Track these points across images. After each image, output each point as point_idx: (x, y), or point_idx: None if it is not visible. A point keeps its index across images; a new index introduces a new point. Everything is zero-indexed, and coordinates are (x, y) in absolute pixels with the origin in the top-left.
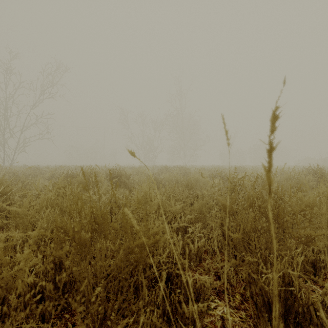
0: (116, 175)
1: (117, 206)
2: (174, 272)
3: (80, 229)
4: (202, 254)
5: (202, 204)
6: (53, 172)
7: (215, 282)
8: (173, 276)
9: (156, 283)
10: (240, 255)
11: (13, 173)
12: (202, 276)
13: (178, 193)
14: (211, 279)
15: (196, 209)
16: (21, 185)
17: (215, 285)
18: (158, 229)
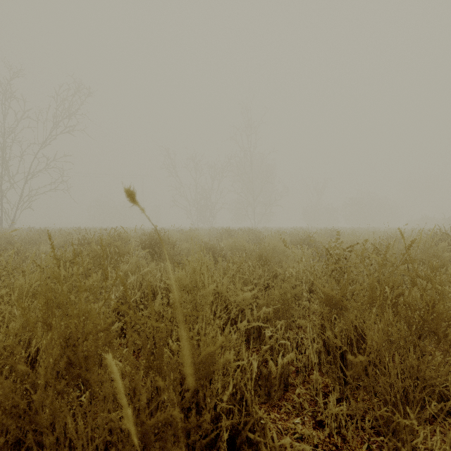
0: (155, 241)
1: (151, 291)
2: (244, 433)
3: (6, 393)
4: (289, 377)
5: (285, 289)
6: (65, 238)
7: (315, 433)
8: (242, 439)
9: (210, 447)
10: (379, 412)
11: (7, 239)
12: (290, 419)
13: (246, 271)
14: (307, 425)
15: (276, 297)
16: (15, 256)
17: (315, 441)
18: (214, 348)
